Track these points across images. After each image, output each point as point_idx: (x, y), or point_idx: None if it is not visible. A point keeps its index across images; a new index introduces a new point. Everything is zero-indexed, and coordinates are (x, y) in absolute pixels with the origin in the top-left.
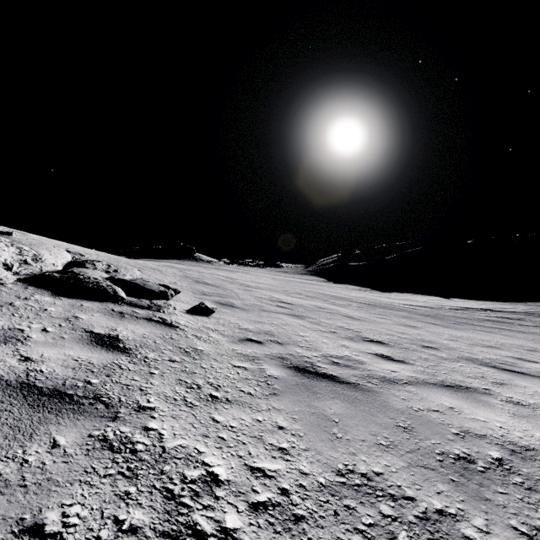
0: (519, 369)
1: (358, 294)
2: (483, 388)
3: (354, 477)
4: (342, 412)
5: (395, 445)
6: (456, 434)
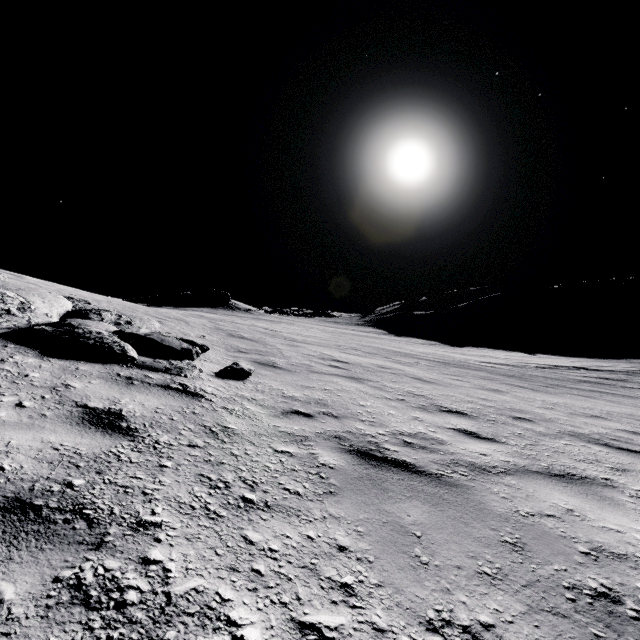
0: (638, 448)
1: (425, 349)
2: (602, 477)
3: (453, 633)
4: (424, 520)
5: (504, 575)
6: (586, 553)
